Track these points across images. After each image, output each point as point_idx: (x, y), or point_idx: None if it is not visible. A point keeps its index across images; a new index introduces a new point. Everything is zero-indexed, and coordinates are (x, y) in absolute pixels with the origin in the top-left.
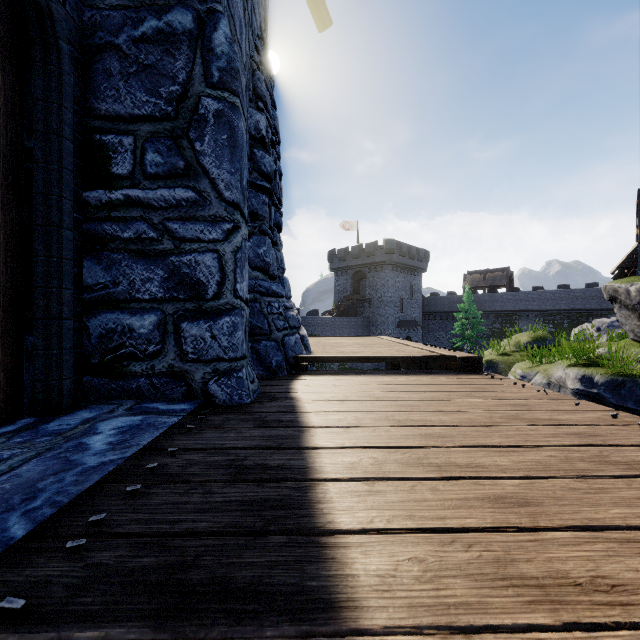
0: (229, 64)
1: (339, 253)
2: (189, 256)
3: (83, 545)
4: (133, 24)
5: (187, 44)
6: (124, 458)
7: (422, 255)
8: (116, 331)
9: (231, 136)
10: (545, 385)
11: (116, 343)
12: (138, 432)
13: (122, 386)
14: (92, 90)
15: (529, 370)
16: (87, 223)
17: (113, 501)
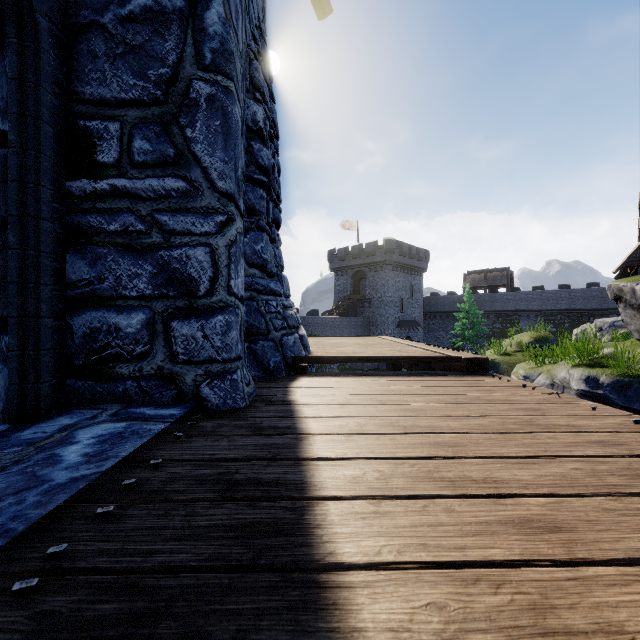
0: (222, 45)
1: (339, 253)
2: (179, 250)
3: (34, 587)
4: (119, 2)
5: (177, 23)
6: (98, 473)
7: (422, 255)
8: (101, 330)
9: (225, 122)
10: (548, 386)
11: (101, 343)
12: (119, 441)
13: (108, 389)
14: (76, 72)
15: (532, 370)
16: (70, 215)
17: (81, 525)
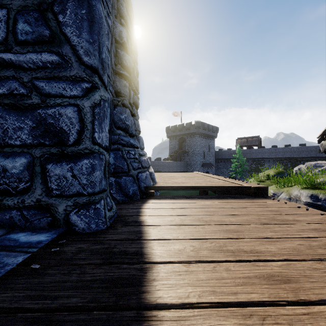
0: None
1: (171, 128)
2: (53, 109)
3: None
4: None
5: None
6: None
7: (214, 129)
8: None
9: (89, 12)
10: (287, 199)
11: None
12: None
13: None
14: None
15: (278, 190)
16: None
17: None
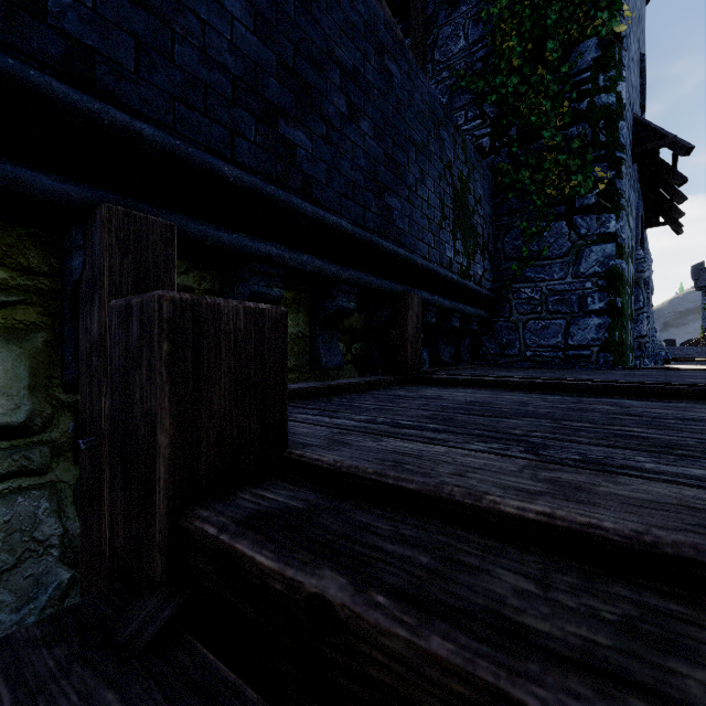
0: (647, 283)
1: None
2: None
3: None
4: None
5: None
6: None
7: None
8: None
9: (648, 300)
10: None
11: None
12: None
13: None
14: None
15: None
16: None
17: None
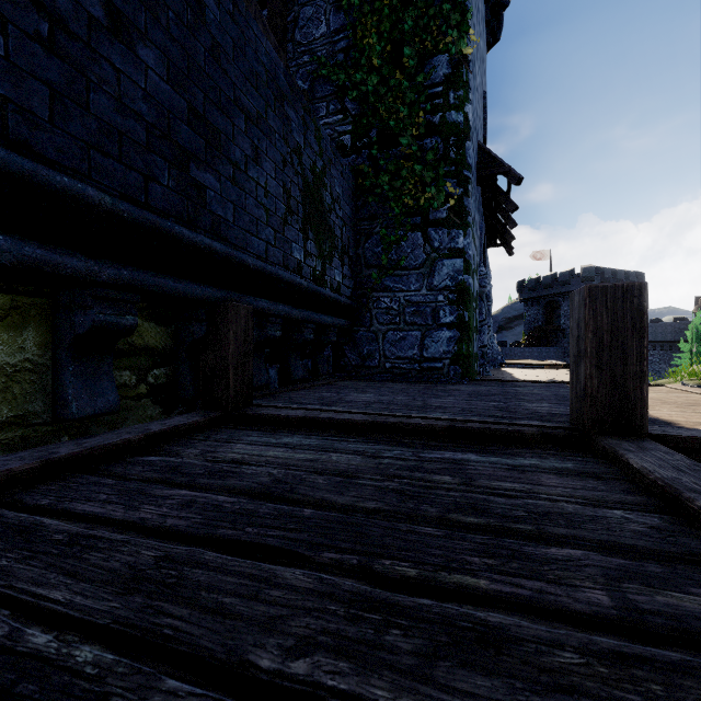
0: (488, 296)
1: (529, 283)
2: None
3: None
4: None
5: None
6: None
7: (632, 278)
8: None
9: (489, 312)
10: None
11: None
12: None
13: None
14: None
15: None
16: None
17: None
